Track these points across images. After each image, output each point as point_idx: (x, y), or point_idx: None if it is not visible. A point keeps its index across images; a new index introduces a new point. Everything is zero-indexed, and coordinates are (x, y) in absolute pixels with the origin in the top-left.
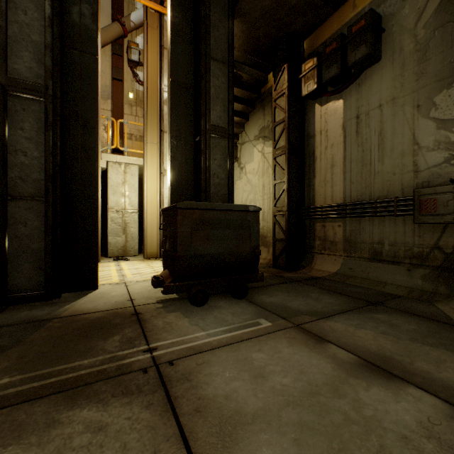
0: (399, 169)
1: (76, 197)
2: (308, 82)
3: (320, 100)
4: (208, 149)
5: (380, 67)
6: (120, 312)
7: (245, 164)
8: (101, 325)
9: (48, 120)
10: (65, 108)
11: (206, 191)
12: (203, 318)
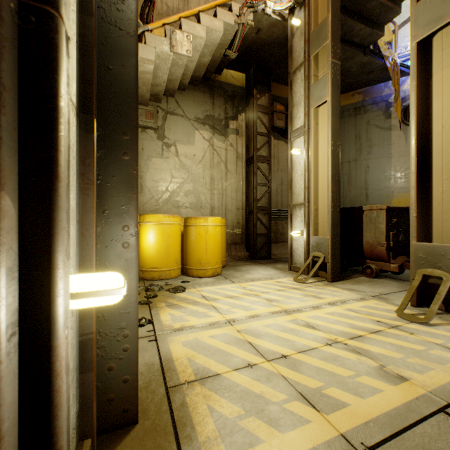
0: None
1: None
2: (279, 119)
3: (274, 134)
4: None
5: None
6: None
7: (177, 143)
8: None
9: None
10: None
11: None
12: None
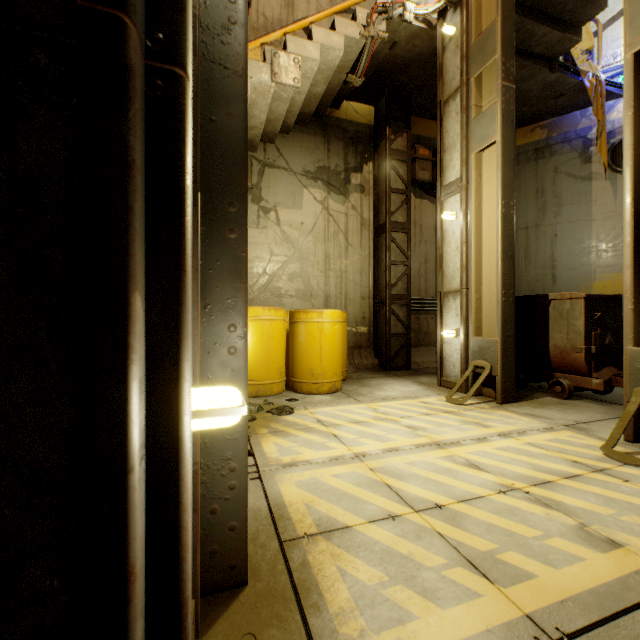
0: None
1: None
2: (423, 169)
3: (415, 191)
4: None
5: None
6: None
7: (279, 207)
8: None
9: None
10: None
11: None
12: None
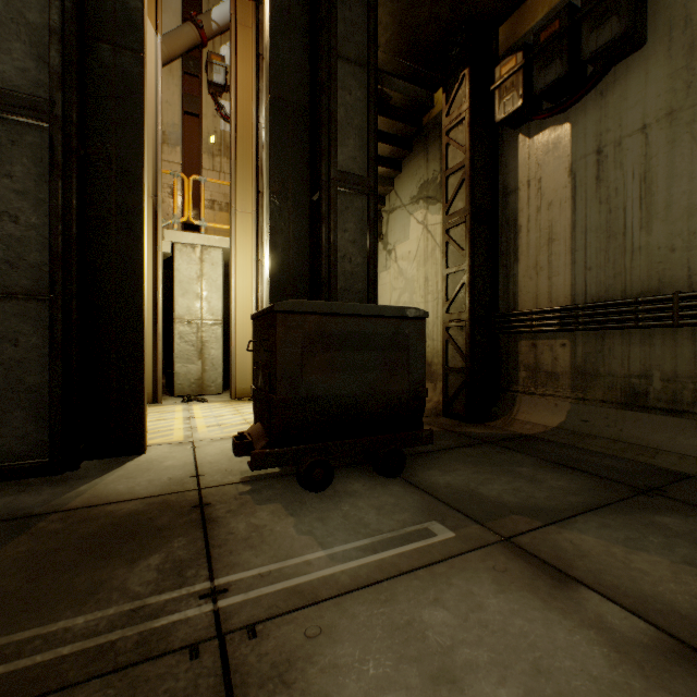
0: (683, 240)
1: (108, 296)
2: (506, 97)
3: (528, 127)
4: (334, 213)
5: (644, 58)
6: (173, 501)
7: (396, 245)
8: (131, 529)
9: (55, 161)
10: (88, 142)
11: (329, 285)
12: (322, 517)
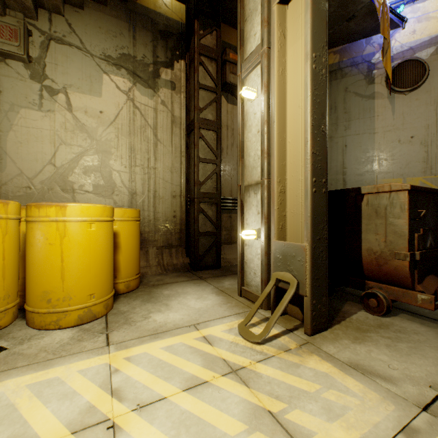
0: None
1: None
2: (233, 73)
3: (227, 96)
4: None
5: None
6: None
7: (70, 89)
8: None
9: None
10: None
11: None
12: None
